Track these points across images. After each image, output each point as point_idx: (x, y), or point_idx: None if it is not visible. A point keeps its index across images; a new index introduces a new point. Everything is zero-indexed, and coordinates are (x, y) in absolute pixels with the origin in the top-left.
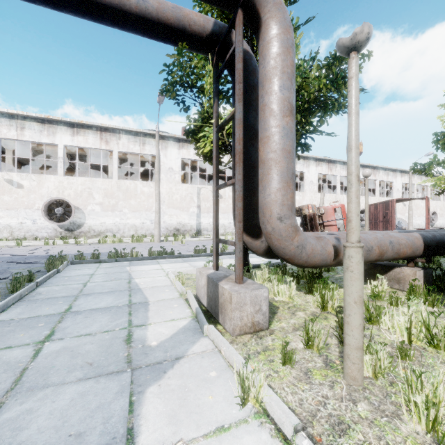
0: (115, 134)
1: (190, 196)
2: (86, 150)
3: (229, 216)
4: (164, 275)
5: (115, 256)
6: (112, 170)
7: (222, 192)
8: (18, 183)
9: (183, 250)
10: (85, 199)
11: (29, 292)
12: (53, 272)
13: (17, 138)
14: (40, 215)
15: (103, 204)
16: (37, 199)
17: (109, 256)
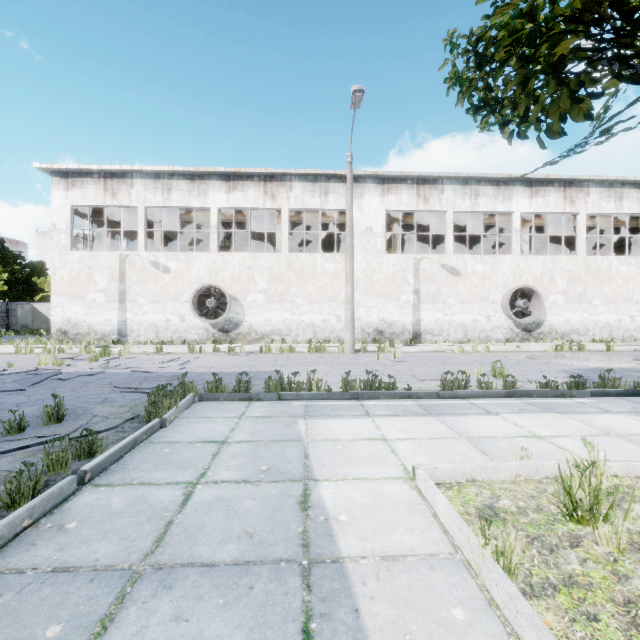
0: (284, 183)
1: (402, 274)
2: (247, 214)
3: (474, 308)
4: (400, 475)
5: (278, 388)
6: (281, 239)
7: (459, 264)
8: (164, 265)
9: (404, 375)
10: (244, 285)
11: (42, 514)
12: (146, 429)
13: (163, 204)
14: (189, 310)
15: (267, 292)
16: (186, 287)
17: (267, 386)
